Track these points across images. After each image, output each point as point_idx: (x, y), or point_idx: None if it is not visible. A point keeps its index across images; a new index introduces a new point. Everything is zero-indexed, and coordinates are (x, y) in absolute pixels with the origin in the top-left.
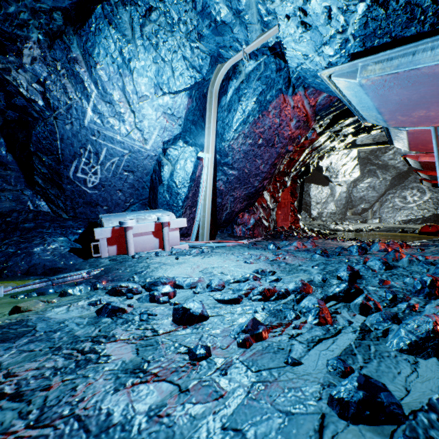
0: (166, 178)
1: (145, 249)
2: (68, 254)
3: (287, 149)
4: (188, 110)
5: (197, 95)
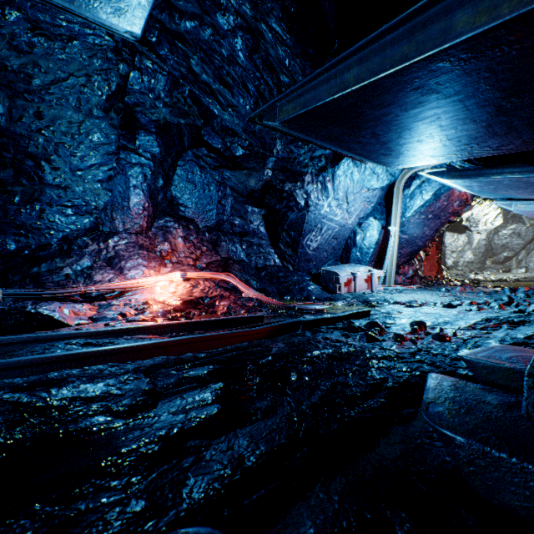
0: (359, 242)
1: (360, 290)
2: (323, 291)
3: (449, 219)
4: (379, 197)
5: (385, 187)
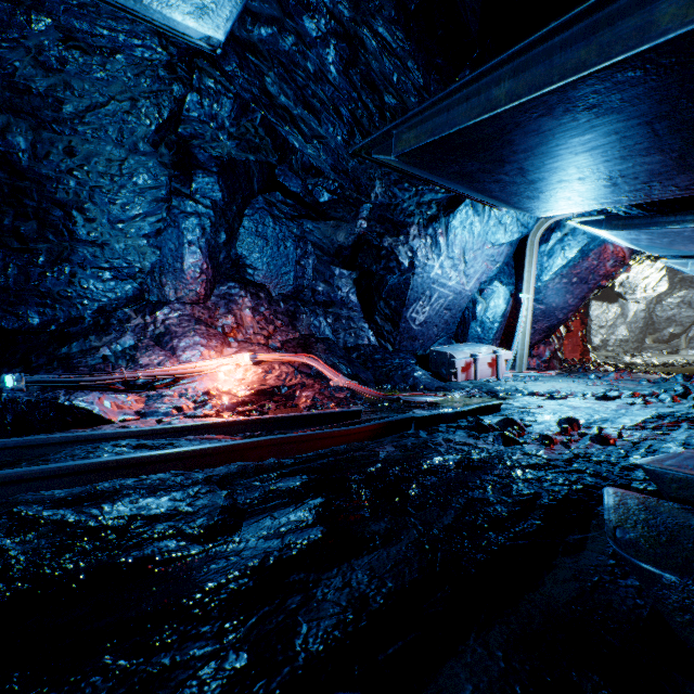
0: (480, 314)
1: (482, 377)
2: (434, 379)
3: (599, 284)
4: (506, 255)
5: (515, 242)
